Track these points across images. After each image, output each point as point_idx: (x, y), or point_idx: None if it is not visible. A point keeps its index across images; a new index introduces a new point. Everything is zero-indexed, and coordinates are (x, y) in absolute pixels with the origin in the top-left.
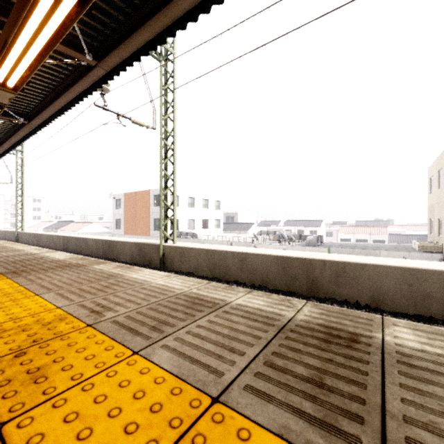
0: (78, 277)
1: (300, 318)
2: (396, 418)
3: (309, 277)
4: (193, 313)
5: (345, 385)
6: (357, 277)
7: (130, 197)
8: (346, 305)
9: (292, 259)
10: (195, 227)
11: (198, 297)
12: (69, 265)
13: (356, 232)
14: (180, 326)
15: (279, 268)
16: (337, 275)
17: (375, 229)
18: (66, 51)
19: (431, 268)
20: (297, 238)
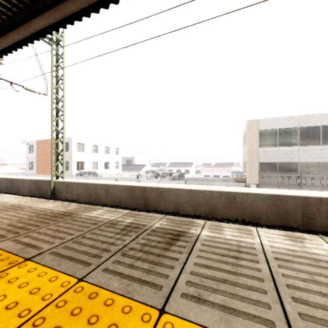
0: None
1: (60, 210)
2: (33, 232)
3: (144, 198)
4: (2, 212)
5: (32, 227)
6: (168, 196)
7: (42, 143)
8: (160, 213)
9: (135, 187)
10: (99, 167)
11: (17, 206)
12: None
13: (213, 171)
14: None
15: (128, 193)
16: (158, 195)
17: (224, 168)
18: None
19: (200, 189)
20: (169, 175)
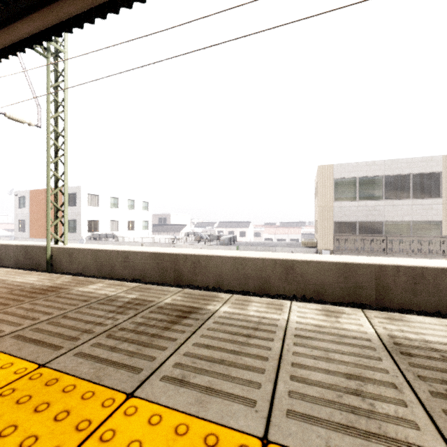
0: None
1: (45, 284)
2: None
3: (176, 269)
4: None
5: None
6: (207, 266)
7: (38, 195)
8: (197, 289)
9: (164, 254)
10: (119, 228)
11: None
12: None
13: (277, 232)
14: None
15: (154, 263)
16: (195, 265)
17: (292, 229)
18: None
19: (249, 256)
20: (216, 238)
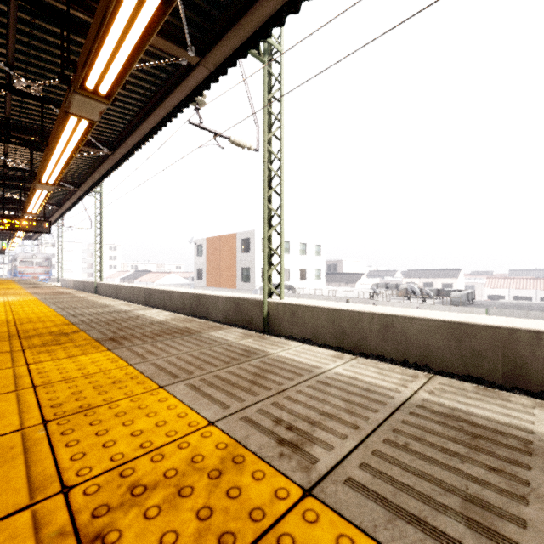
0: (201, 353)
1: None
2: None
3: (508, 357)
4: (512, 472)
5: None
6: None
7: (214, 242)
8: None
9: (475, 327)
10: (291, 278)
11: (457, 416)
12: (177, 330)
13: (513, 286)
14: (540, 524)
15: (450, 339)
16: None
17: None
18: (164, 47)
19: None
20: (434, 293)
